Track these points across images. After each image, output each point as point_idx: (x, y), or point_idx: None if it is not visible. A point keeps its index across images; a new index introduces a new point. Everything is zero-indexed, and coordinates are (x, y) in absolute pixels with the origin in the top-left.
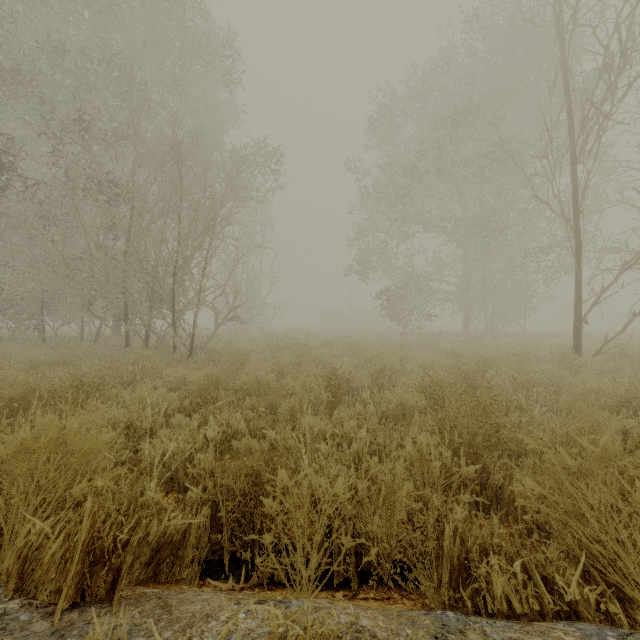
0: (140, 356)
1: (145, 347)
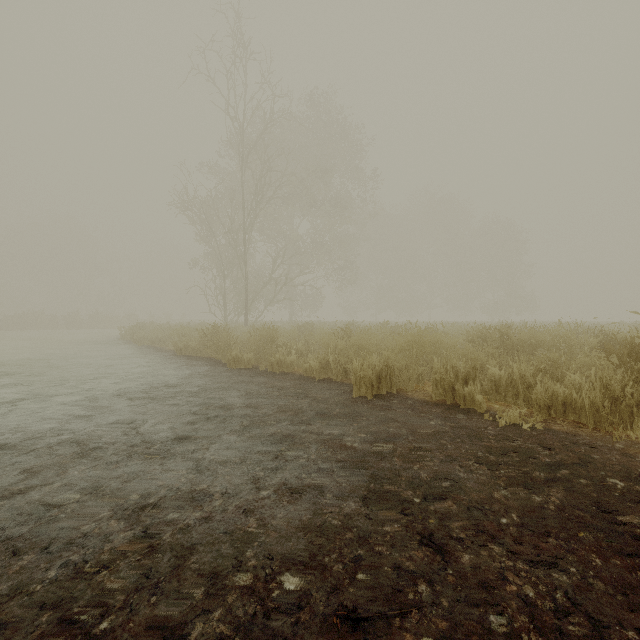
0: None
1: None
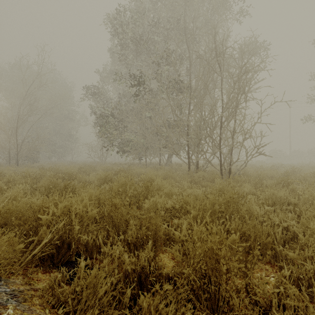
0: (201, 175)
1: (197, 170)
